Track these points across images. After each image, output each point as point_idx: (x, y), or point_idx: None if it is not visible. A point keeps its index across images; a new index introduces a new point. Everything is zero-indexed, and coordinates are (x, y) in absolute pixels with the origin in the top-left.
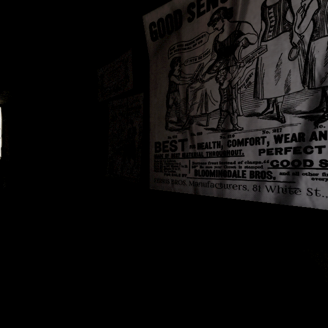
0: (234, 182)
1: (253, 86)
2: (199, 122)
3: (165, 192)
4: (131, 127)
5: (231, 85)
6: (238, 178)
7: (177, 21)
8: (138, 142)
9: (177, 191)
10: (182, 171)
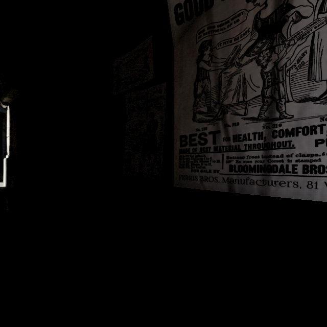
0: (281, 178)
1: (308, 66)
2: (235, 111)
3: (192, 190)
4: (151, 120)
5: (278, 67)
6: (286, 173)
7: (207, 1)
8: (160, 136)
9: (207, 189)
10: (214, 166)
